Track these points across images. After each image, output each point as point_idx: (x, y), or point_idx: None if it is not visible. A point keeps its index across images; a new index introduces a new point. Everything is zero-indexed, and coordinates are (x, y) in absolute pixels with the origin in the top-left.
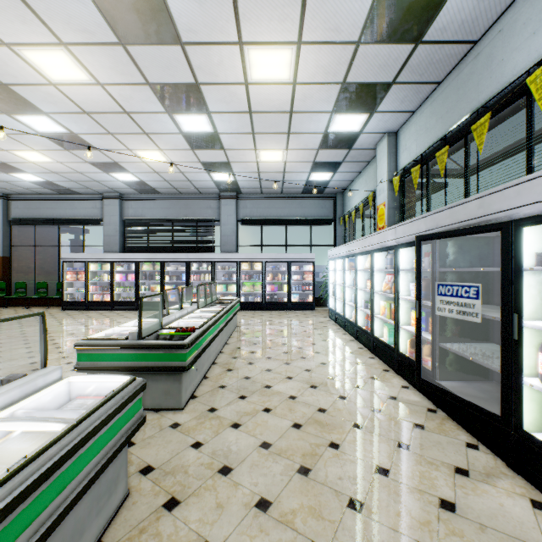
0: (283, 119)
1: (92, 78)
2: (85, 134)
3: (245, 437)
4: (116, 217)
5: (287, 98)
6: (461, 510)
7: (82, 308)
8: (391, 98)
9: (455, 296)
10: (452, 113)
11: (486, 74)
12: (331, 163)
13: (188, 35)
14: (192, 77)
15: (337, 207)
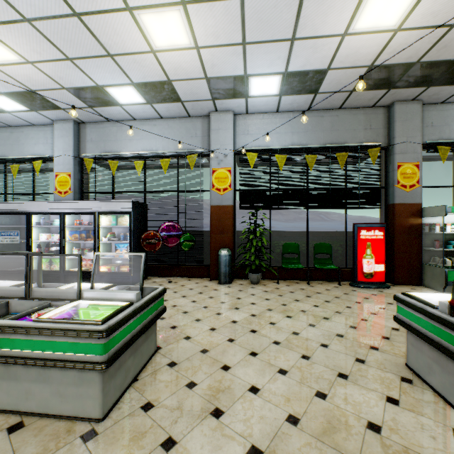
0: None
1: None
2: None
3: None
4: None
5: None
6: None
7: None
8: None
9: (10, 236)
10: None
11: (17, 144)
12: None
13: None
14: None
15: None
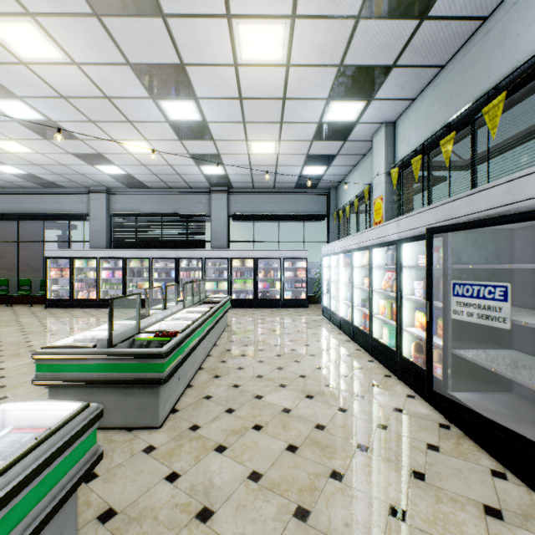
0: (275, 107)
1: (67, 56)
2: (64, 121)
3: (230, 465)
4: (103, 212)
5: (280, 83)
6: None
7: (67, 306)
8: (391, 84)
9: (475, 298)
10: (457, 97)
11: (498, 53)
12: (325, 156)
13: (170, 5)
14: (177, 56)
15: (330, 202)
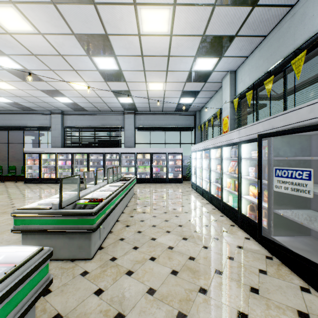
0: (163, 61)
1: (35, 29)
2: (35, 70)
3: (136, 283)
4: (59, 125)
5: (166, 46)
6: None
7: (37, 182)
8: (234, 47)
9: (290, 178)
10: (275, 55)
11: (300, 27)
12: (193, 92)
13: None
14: (103, 29)
15: (196, 119)
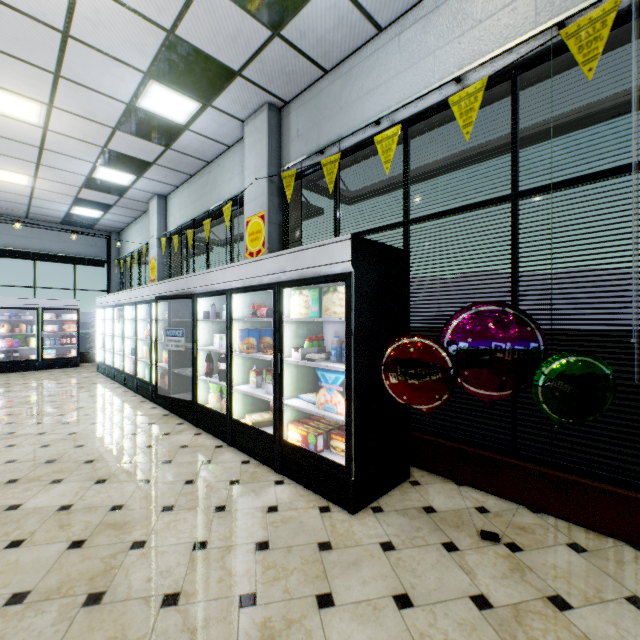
0: (30, 150)
1: None
2: None
3: None
4: None
5: (36, 136)
6: (157, 445)
7: None
8: (155, 172)
9: (174, 336)
10: (199, 203)
11: (214, 189)
12: (100, 203)
13: None
14: None
15: (112, 247)
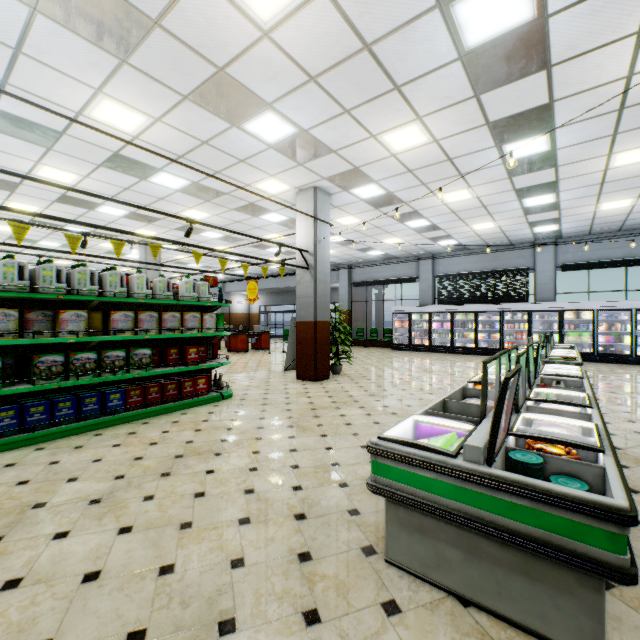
0: (639, 179)
1: (474, 196)
2: (441, 223)
3: (636, 416)
4: (429, 274)
5: None
6: None
7: (406, 349)
8: None
9: None
10: None
11: None
12: None
13: (564, 162)
14: (554, 178)
15: None
